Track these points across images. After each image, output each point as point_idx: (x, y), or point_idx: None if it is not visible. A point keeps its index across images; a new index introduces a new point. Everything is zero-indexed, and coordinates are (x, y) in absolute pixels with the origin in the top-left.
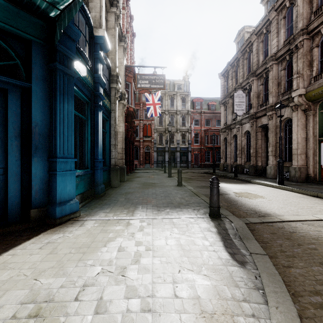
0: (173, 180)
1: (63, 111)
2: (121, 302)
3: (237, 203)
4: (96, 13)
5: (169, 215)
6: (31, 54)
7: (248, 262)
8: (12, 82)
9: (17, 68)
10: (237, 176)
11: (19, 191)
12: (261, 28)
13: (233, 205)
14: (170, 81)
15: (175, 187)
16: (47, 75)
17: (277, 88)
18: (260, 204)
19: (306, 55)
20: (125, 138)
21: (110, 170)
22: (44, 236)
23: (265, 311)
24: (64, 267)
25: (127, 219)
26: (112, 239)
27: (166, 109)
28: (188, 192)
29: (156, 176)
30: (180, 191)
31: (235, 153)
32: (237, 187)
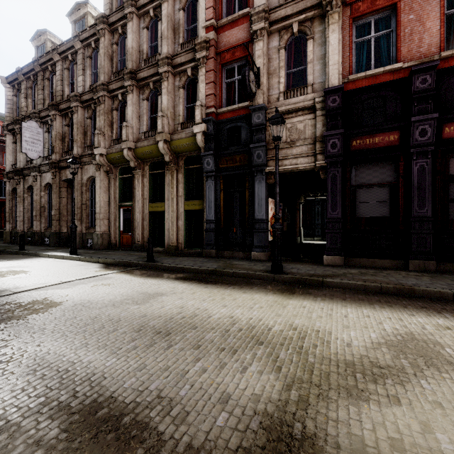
0: None
1: None
2: None
3: None
4: None
5: None
6: None
7: None
8: None
9: None
10: (27, 249)
11: None
12: (66, 50)
13: None
14: None
15: None
16: None
17: (84, 138)
18: (9, 281)
19: (108, 113)
20: None
21: None
22: None
23: None
24: None
25: None
26: None
27: None
28: None
29: None
30: None
31: (33, 214)
32: (3, 265)
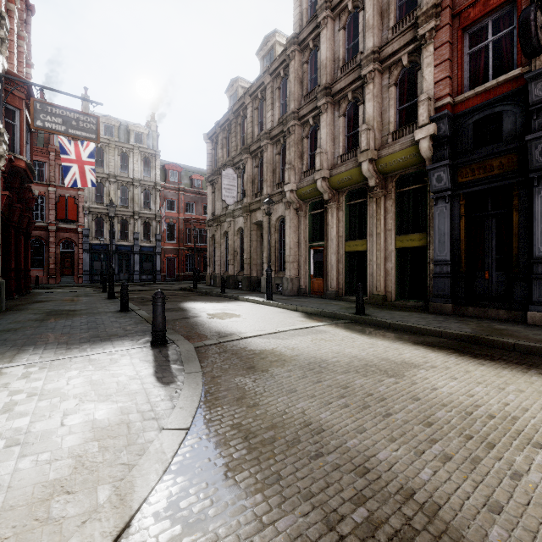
0: (117, 304)
1: None
2: None
3: (204, 326)
4: None
5: (86, 352)
6: None
7: (176, 381)
8: None
9: None
10: (226, 292)
11: None
12: (256, 90)
13: (196, 329)
14: (120, 121)
15: (115, 314)
16: None
17: (273, 176)
18: (230, 324)
19: (298, 144)
20: (5, 221)
21: None
22: None
23: (169, 413)
24: None
25: None
26: None
27: (112, 174)
28: (135, 318)
29: (83, 298)
30: (121, 319)
31: (227, 258)
32: (216, 307)
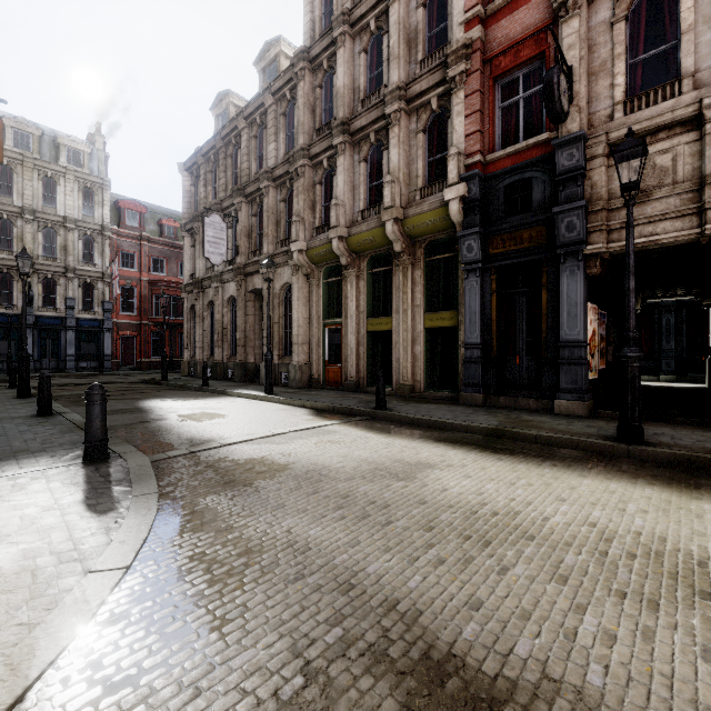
0: (33, 405)
1: None
2: None
3: (170, 432)
4: None
5: None
6: None
7: (118, 508)
8: None
9: None
10: (210, 384)
11: None
12: (253, 112)
13: (159, 436)
14: (42, 129)
15: (29, 420)
16: None
17: (276, 230)
18: (209, 428)
19: (308, 190)
20: None
21: None
22: None
23: (102, 550)
24: None
25: None
26: None
27: (28, 207)
28: (63, 425)
29: None
30: (38, 426)
31: (213, 338)
32: (193, 406)
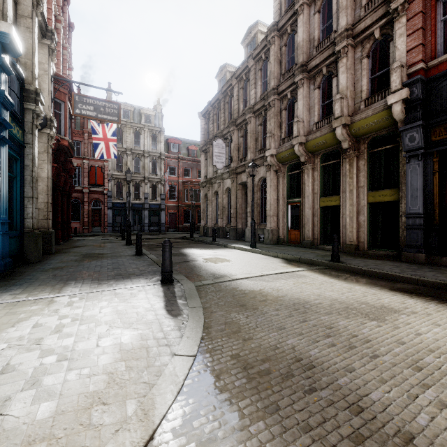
0: (133, 249)
1: None
2: (34, 361)
3: (201, 269)
4: None
5: (112, 287)
6: None
7: (183, 314)
8: None
9: None
10: (217, 240)
11: None
12: (241, 73)
13: (195, 270)
14: (134, 107)
15: (132, 257)
16: None
17: (255, 144)
18: (222, 268)
19: (277, 115)
20: (54, 186)
21: (22, 237)
22: None
23: (178, 341)
24: None
25: (51, 297)
26: (25, 319)
27: (128, 148)
28: (147, 261)
29: (108, 244)
30: (137, 261)
31: (217, 213)
32: (210, 253)
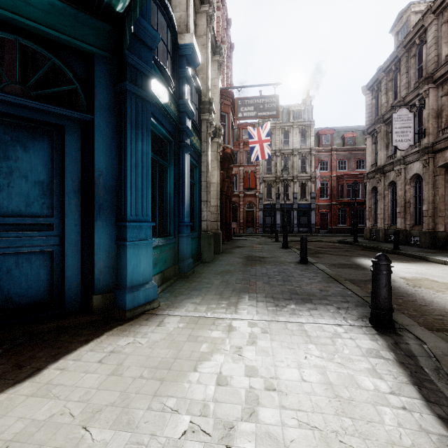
0: (292, 254)
1: (136, 153)
2: None
3: (416, 300)
4: (181, 13)
5: (296, 316)
6: (93, 74)
7: None
8: (69, 114)
9: (78, 97)
10: (399, 248)
11: (79, 268)
12: None
13: (408, 302)
14: (283, 107)
15: (297, 266)
16: (115, 102)
17: None
18: None
19: None
20: (220, 191)
21: (200, 238)
22: (107, 339)
23: None
24: (130, 408)
25: (228, 318)
26: (207, 357)
27: (277, 149)
28: (320, 274)
29: (264, 246)
30: (306, 272)
31: (393, 211)
32: (406, 269)
